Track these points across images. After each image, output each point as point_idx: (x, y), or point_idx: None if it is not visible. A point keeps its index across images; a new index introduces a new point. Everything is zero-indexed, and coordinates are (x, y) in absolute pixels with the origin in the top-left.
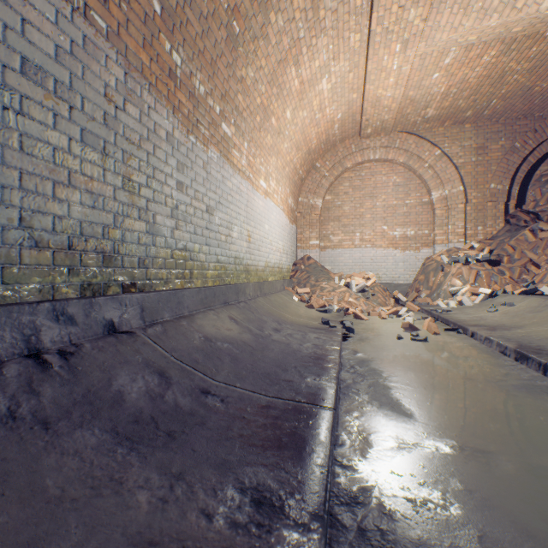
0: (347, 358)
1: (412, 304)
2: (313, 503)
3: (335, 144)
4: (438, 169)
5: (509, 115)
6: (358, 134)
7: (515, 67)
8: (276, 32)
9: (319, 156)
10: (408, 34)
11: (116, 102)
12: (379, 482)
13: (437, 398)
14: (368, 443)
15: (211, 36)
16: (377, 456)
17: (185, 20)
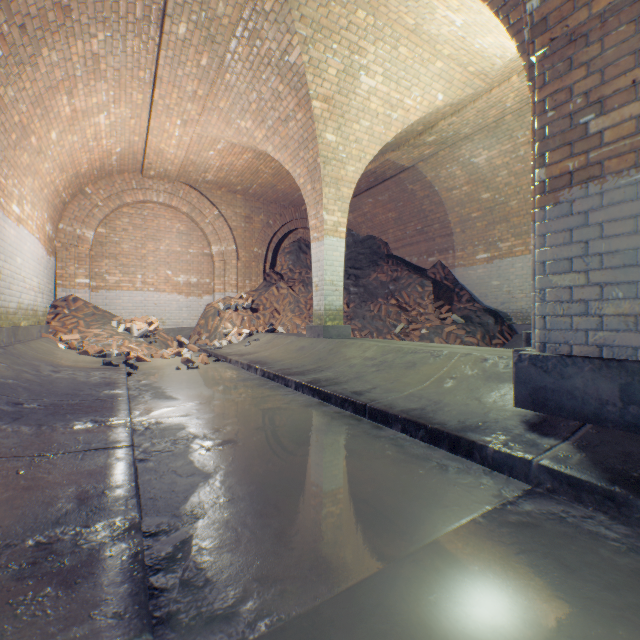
0: (133, 385)
1: (194, 345)
2: (125, 417)
3: (112, 173)
4: (218, 227)
5: (266, 198)
6: (140, 172)
7: (265, 170)
8: (49, 64)
9: (91, 181)
10: (188, 118)
11: None
12: (157, 418)
13: (195, 391)
14: (152, 411)
15: None
16: (156, 413)
17: None
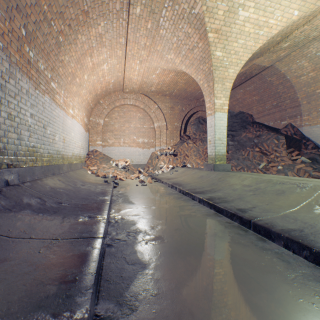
0: (115, 193)
1: (145, 173)
2: (104, 215)
3: (110, 93)
4: (157, 113)
5: (181, 96)
6: (122, 90)
7: (180, 81)
8: (81, 42)
9: (102, 97)
10: (142, 59)
11: (6, 78)
12: (122, 215)
13: (143, 199)
14: (120, 210)
15: (48, 42)
16: (122, 211)
17: (36, 36)
